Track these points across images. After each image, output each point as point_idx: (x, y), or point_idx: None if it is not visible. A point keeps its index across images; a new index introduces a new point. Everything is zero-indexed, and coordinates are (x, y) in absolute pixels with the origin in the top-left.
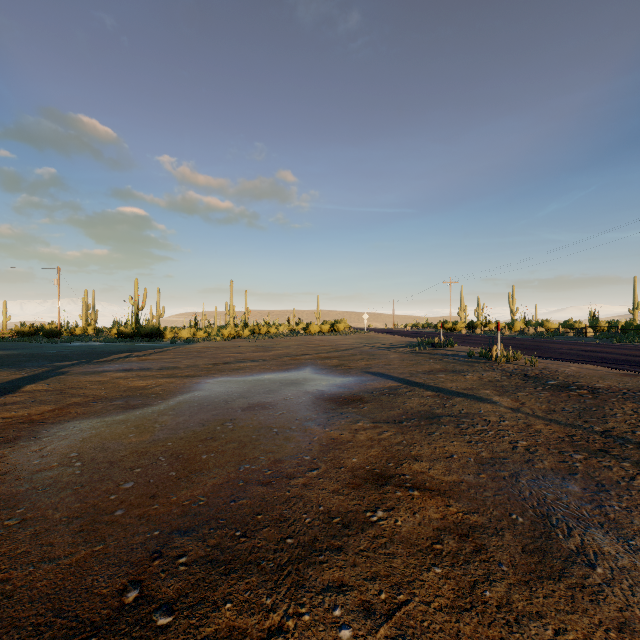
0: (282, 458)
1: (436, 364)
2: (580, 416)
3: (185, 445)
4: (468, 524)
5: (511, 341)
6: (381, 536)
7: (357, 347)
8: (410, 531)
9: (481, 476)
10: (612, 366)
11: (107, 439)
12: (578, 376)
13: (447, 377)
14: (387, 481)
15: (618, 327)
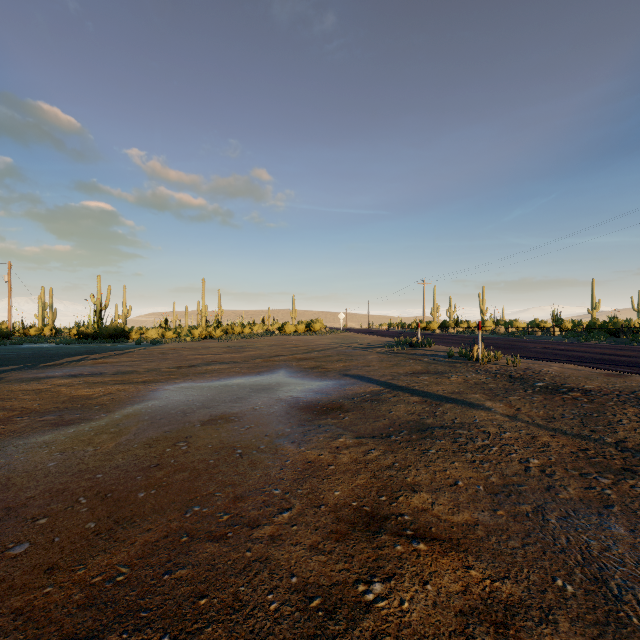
0: (244, 493)
1: (417, 365)
2: (584, 424)
3: (119, 477)
4: (502, 601)
5: (485, 340)
6: (383, 633)
7: (334, 347)
8: (423, 620)
9: (499, 513)
10: (593, 365)
11: (16, 471)
12: (563, 377)
13: (431, 379)
14: (381, 526)
15: (584, 326)
